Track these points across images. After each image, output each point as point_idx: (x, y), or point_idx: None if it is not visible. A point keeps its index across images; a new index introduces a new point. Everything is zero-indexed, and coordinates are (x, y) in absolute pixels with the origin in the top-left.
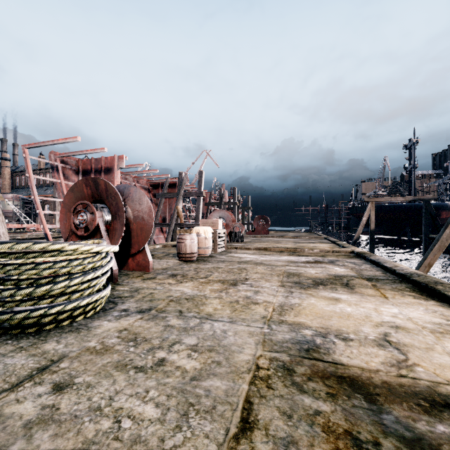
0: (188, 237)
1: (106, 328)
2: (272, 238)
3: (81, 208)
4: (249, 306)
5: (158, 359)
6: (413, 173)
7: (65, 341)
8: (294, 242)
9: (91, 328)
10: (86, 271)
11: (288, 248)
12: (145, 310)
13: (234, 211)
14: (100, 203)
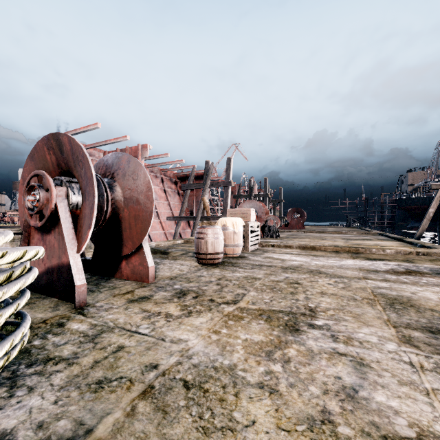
0: (209, 230)
1: None
2: (311, 234)
3: (35, 182)
4: None
5: None
6: None
7: None
8: (342, 238)
9: None
10: None
11: (346, 247)
12: None
13: (265, 204)
14: (71, 177)
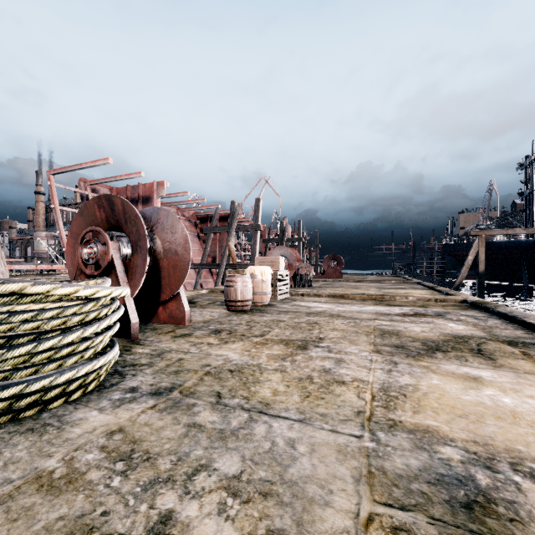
0: (238, 279)
1: (90, 426)
2: (347, 283)
3: (90, 237)
4: (331, 387)
5: (158, 515)
6: (532, 199)
7: (10, 453)
8: (377, 287)
9: (67, 424)
10: (68, 327)
11: (373, 295)
12: (164, 390)
13: (299, 250)
14: (117, 231)
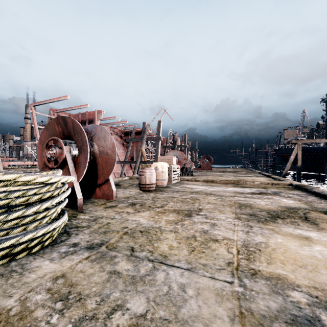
0: (147, 170)
1: (42, 273)
2: (215, 173)
3: (52, 143)
4: (209, 244)
5: None
6: None
7: None
8: (234, 175)
9: (27, 270)
10: (30, 202)
11: (232, 180)
12: (96, 245)
13: (185, 152)
14: (69, 140)
